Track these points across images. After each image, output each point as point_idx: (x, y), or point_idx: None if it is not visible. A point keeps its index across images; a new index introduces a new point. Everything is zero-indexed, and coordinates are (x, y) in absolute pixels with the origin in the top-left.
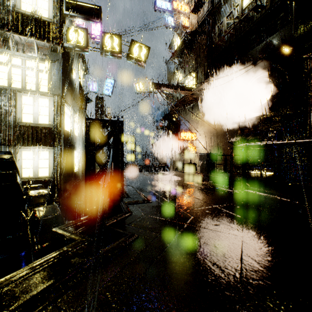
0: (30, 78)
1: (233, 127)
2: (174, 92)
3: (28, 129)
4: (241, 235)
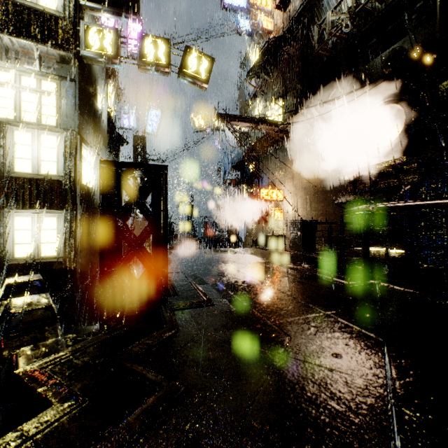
0: (29, 104)
1: (340, 181)
2: (251, 128)
3: (23, 183)
4: (391, 385)
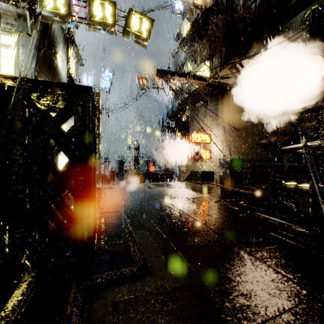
0: None
1: (260, 125)
2: (185, 82)
3: None
4: None
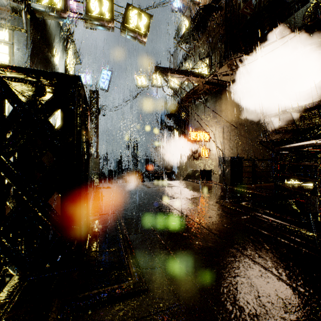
0: None
1: (261, 123)
2: (183, 80)
3: None
4: None
